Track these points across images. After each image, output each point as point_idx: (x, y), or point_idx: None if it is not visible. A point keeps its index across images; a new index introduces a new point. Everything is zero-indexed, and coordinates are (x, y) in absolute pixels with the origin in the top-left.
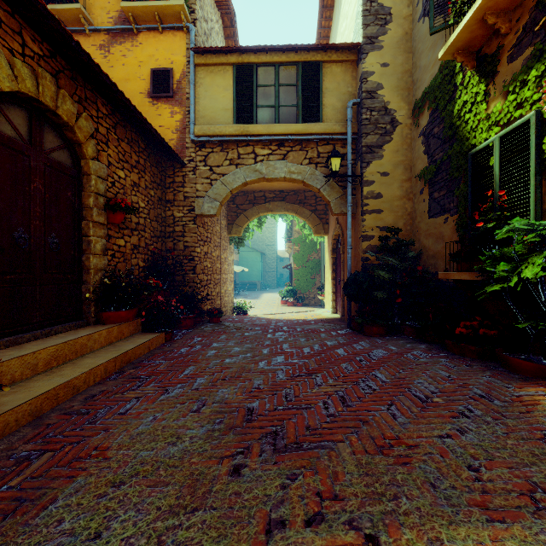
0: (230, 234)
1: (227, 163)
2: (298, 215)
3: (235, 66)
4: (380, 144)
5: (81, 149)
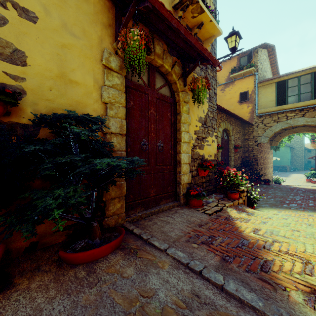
0: (271, 145)
1: (272, 122)
2: (315, 133)
3: (276, 82)
4: None
5: (229, 134)
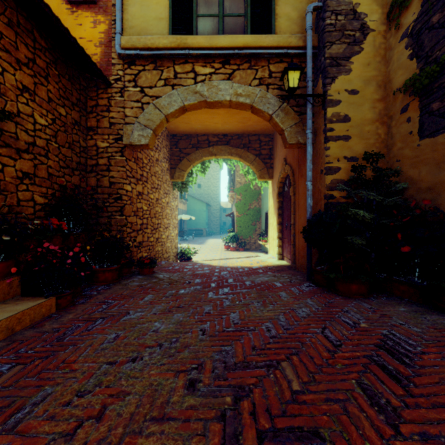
0: (173, 178)
1: (161, 83)
2: (242, 159)
3: None
4: (347, 55)
5: None
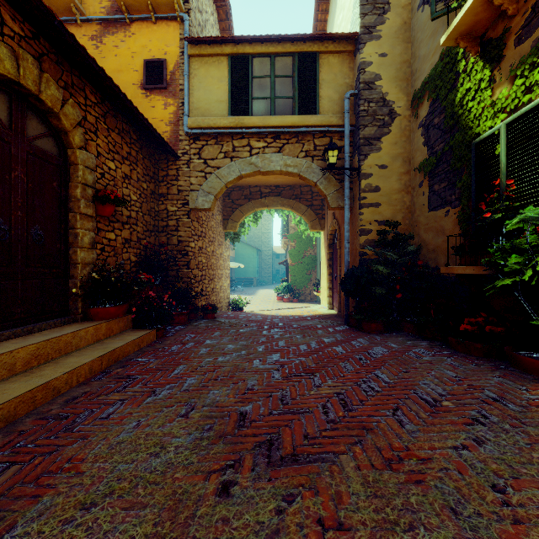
0: (226, 229)
1: (222, 156)
2: (294, 210)
3: (230, 56)
4: (378, 136)
5: (67, 138)
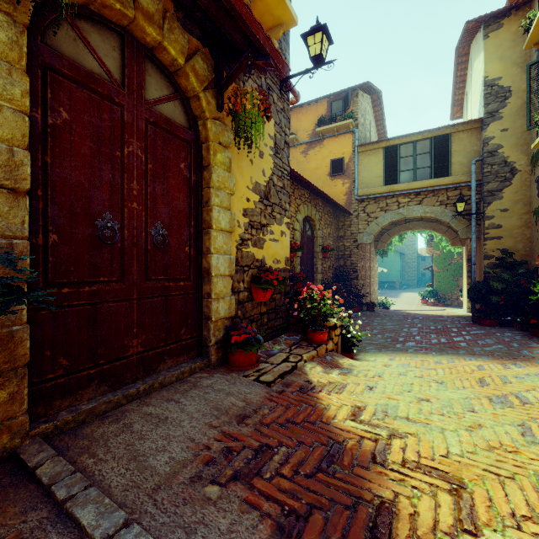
0: (376, 248)
1: (378, 210)
2: (435, 231)
3: (384, 148)
4: (499, 189)
5: (315, 227)
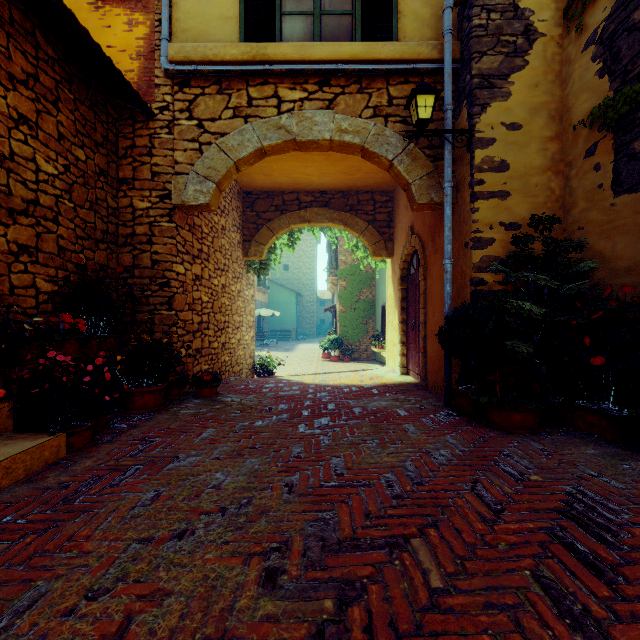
0: (247, 255)
1: (229, 114)
2: (348, 228)
3: None
4: (504, 72)
5: None
